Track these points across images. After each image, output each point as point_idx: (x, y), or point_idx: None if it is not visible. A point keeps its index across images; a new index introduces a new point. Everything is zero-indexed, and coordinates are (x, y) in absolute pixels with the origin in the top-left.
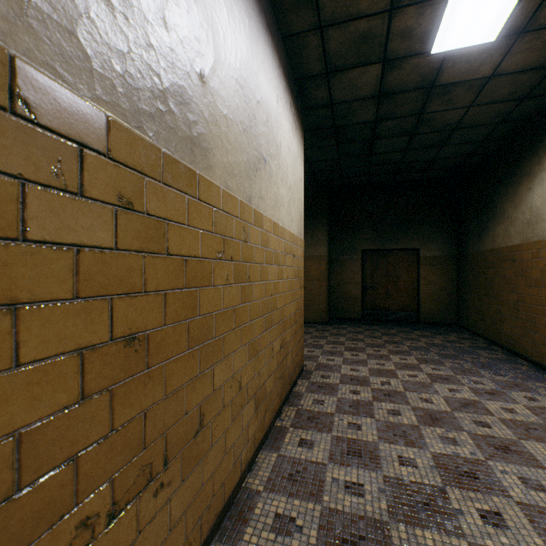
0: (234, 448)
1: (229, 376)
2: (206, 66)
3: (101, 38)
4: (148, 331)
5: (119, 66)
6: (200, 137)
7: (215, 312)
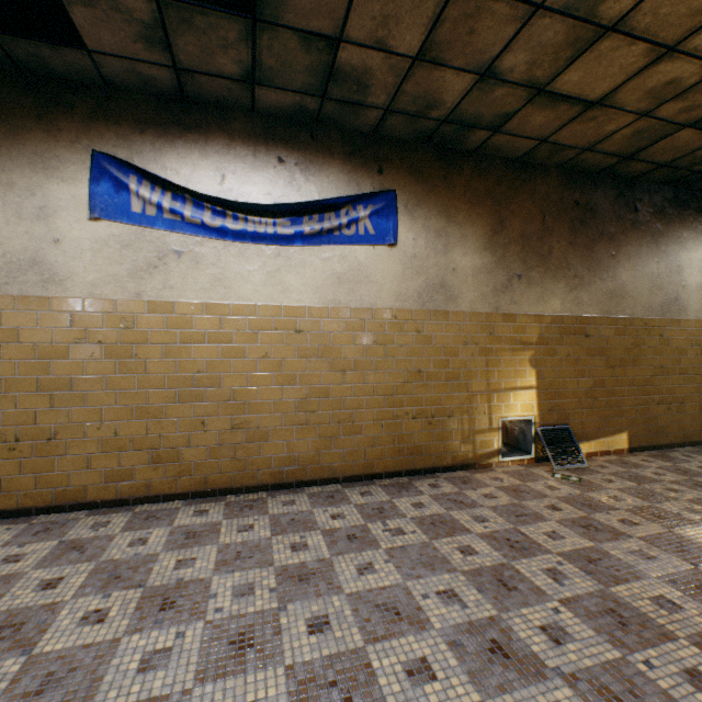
0: (700, 424)
1: (696, 393)
2: (684, 281)
3: (655, 303)
4: (665, 366)
5: (658, 305)
6: (681, 307)
7: (688, 366)
